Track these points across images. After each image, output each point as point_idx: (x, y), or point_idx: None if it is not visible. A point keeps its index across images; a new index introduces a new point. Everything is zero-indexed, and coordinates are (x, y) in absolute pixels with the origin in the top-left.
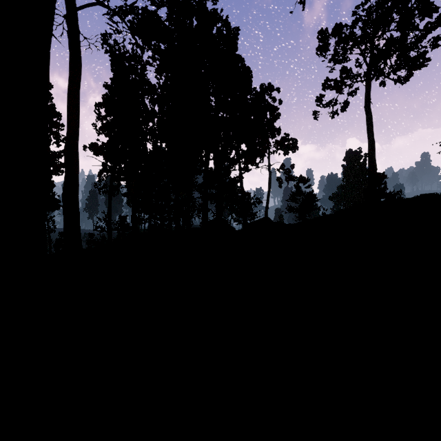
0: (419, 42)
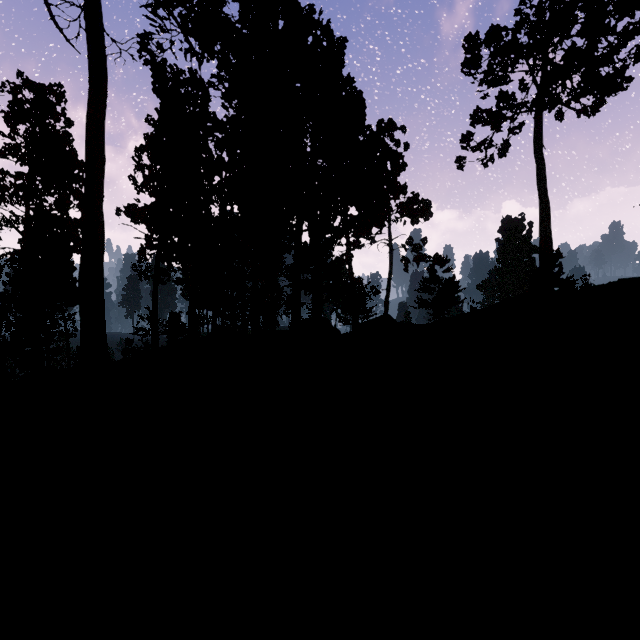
0: (616, 53)
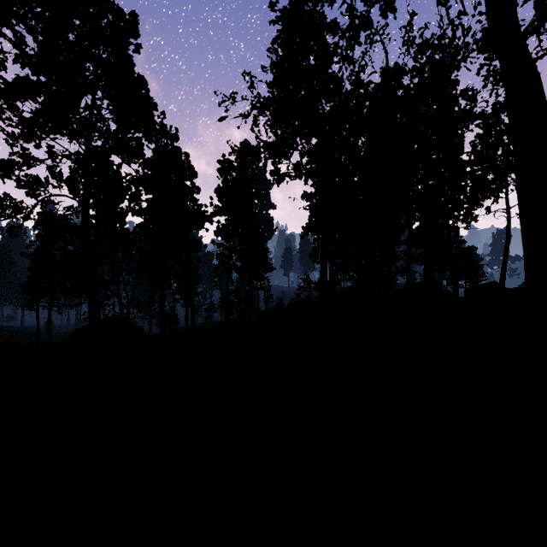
0: None
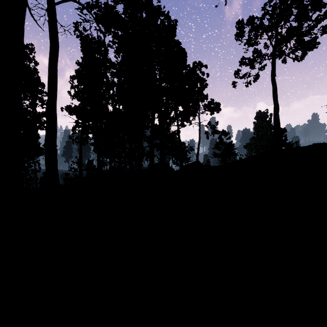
0: (312, 30)
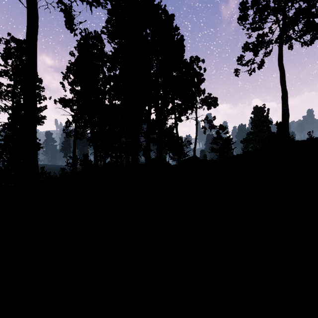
0: None
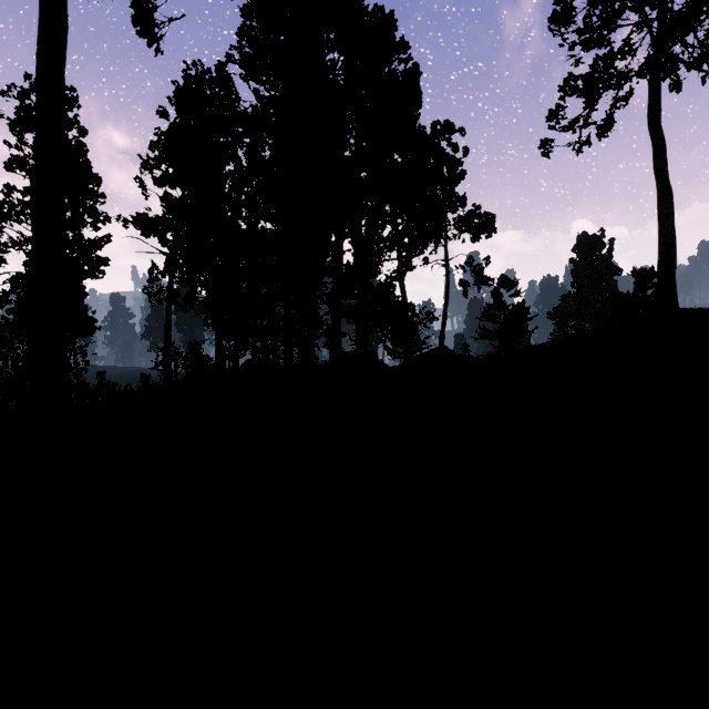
0: None
